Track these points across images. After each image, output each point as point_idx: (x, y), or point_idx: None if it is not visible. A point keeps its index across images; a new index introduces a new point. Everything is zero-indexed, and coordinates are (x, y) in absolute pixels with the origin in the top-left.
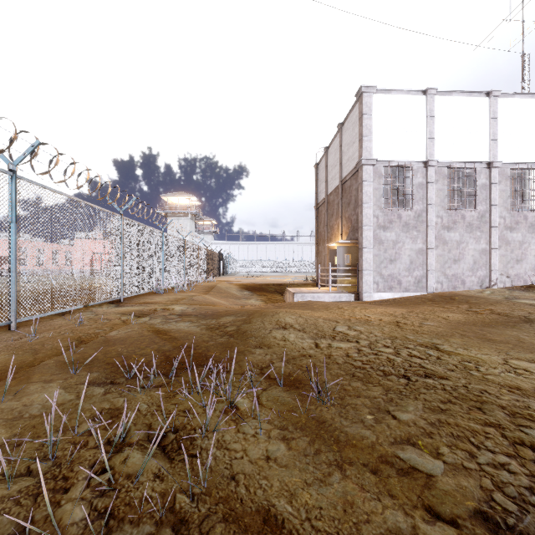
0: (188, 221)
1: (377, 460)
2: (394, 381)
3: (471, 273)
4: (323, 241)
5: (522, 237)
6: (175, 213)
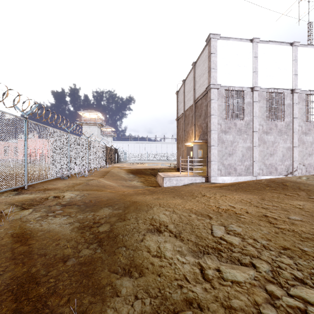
0: (96, 128)
1: None
2: None
3: (281, 163)
4: (182, 141)
5: (312, 139)
6: (88, 123)
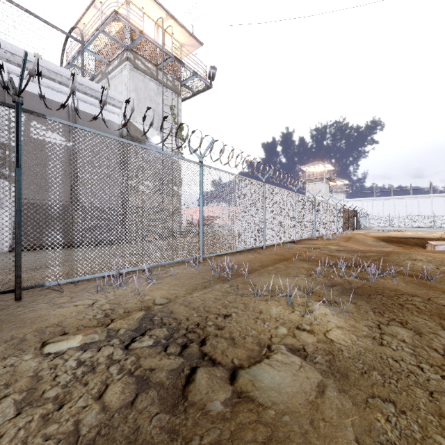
0: (323, 185)
1: None
2: None
3: None
4: None
5: None
6: (312, 179)
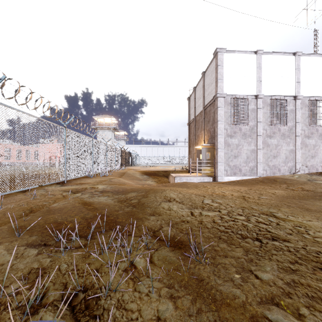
0: (110, 133)
1: (249, 321)
2: (251, 243)
3: (284, 164)
4: (193, 144)
5: (315, 142)
6: (102, 128)
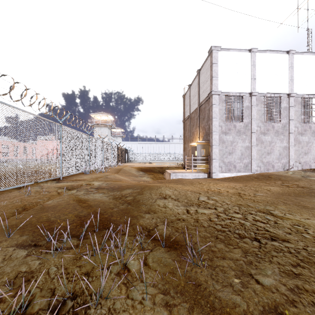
0: (106, 130)
1: None
2: (249, 244)
3: (277, 161)
4: (188, 141)
5: (308, 139)
6: (99, 125)
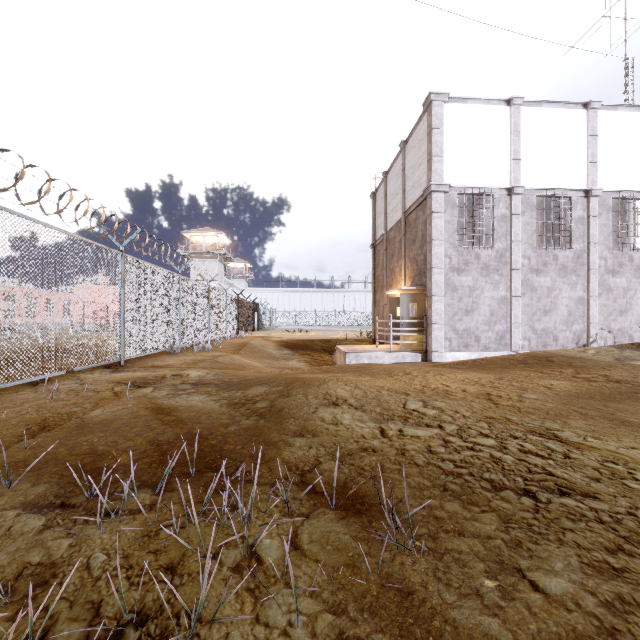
0: (216, 264)
1: None
2: (514, 503)
3: (565, 327)
4: (382, 287)
5: (627, 283)
6: (200, 254)
